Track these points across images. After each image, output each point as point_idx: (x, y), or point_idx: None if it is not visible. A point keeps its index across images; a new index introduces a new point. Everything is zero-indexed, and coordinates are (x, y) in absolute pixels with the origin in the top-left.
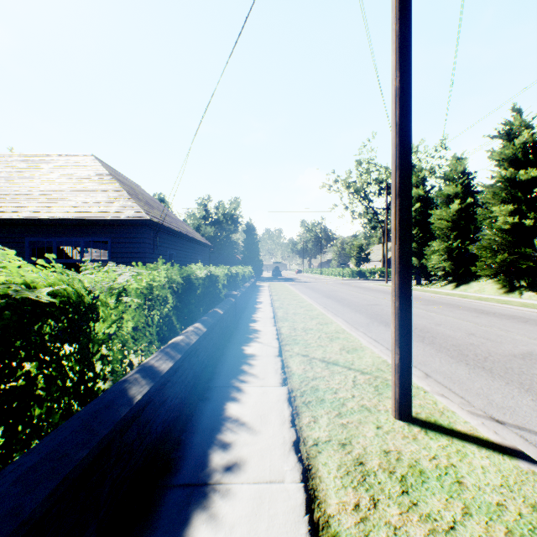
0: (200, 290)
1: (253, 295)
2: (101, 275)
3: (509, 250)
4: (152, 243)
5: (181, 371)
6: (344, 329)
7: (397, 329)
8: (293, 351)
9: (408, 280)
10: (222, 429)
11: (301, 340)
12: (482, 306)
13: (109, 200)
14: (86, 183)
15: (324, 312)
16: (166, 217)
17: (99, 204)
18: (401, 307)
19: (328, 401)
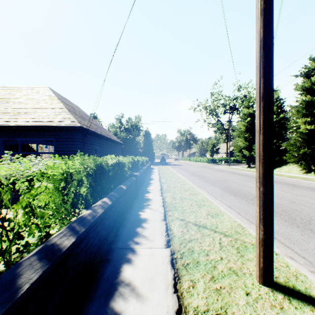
0: (111, 173)
1: (148, 174)
2: (15, 165)
3: (307, 146)
4: (82, 142)
5: (86, 241)
6: (207, 198)
7: (261, 209)
8: (174, 216)
9: (271, 169)
10: (116, 295)
11: (179, 207)
12: (292, 182)
13: (55, 114)
14: (42, 103)
15: (193, 186)
16: (93, 126)
17: (48, 116)
18: (265, 192)
19: (202, 263)
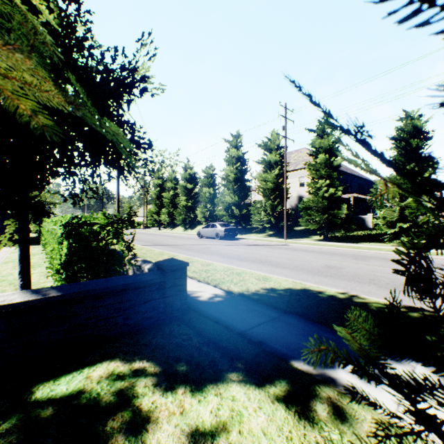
0: None
1: None
2: None
3: (186, 214)
4: None
5: None
6: None
7: None
8: None
9: None
10: None
11: None
12: (168, 235)
13: None
14: None
15: None
16: None
17: None
18: None
19: None
